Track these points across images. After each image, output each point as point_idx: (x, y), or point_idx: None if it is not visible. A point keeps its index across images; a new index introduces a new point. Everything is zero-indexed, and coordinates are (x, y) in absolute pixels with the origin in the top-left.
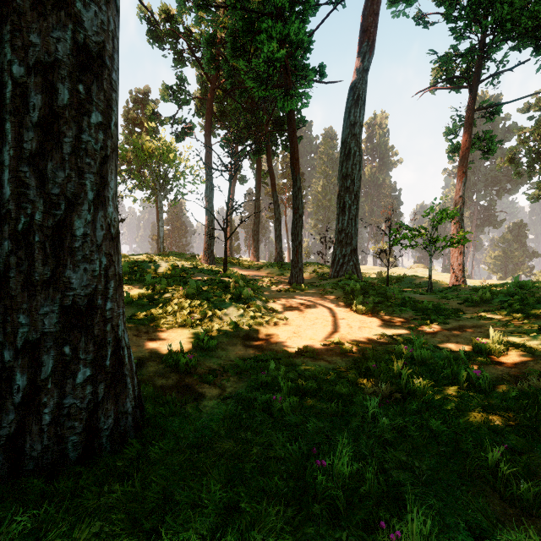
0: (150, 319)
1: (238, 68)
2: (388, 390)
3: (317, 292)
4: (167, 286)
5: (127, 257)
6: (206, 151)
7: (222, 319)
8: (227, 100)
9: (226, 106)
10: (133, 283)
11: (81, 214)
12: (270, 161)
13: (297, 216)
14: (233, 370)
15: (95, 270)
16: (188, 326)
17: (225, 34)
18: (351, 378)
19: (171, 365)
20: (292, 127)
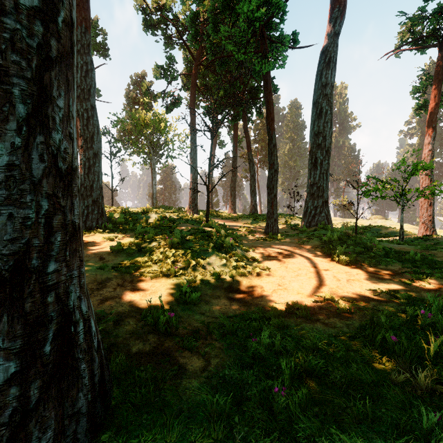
0: (136, 267)
1: (218, 45)
2: (429, 382)
3: (293, 241)
4: (155, 235)
5: (124, 209)
6: (191, 119)
7: (205, 268)
8: (209, 75)
9: (207, 81)
10: (127, 232)
11: (5, 135)
12: (245, 126)
13: (273, 171)
14: (218, 332)
15: (28, 216)
16: (171, 276)
17: (207, 16)
18: (364, 353)
19: (150, 324)
20: (268, 89)
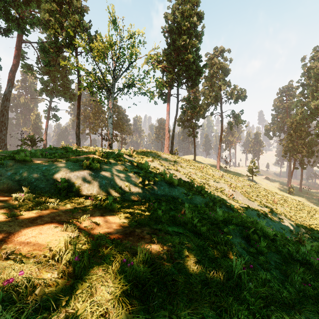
0: None
1: None
2: None
3: None
4: None
5: None
6: None
7: None
8: None
9: None
10: None
11: None
12: None
13: None
14: None
15: None
16: None
17: None
18: None
19: None
20: None
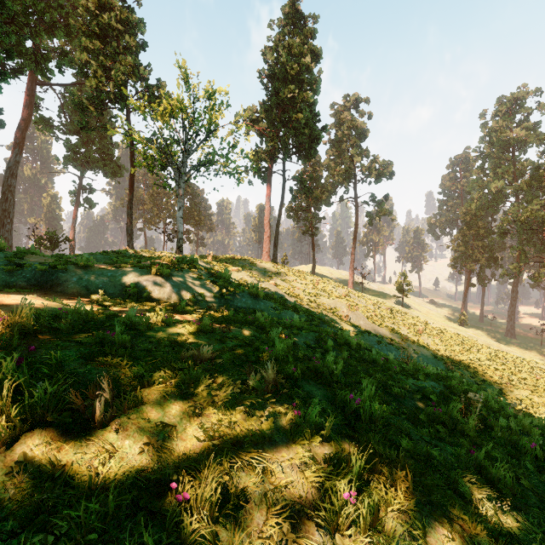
0: None
1: None
2: None
3: None
4: None
5: None
6: None
7: None
8: None
9: None
10: None
11: None
12: None
13: None
14: None
15: None
16: None
17: None
18: None
19: None
20: None
